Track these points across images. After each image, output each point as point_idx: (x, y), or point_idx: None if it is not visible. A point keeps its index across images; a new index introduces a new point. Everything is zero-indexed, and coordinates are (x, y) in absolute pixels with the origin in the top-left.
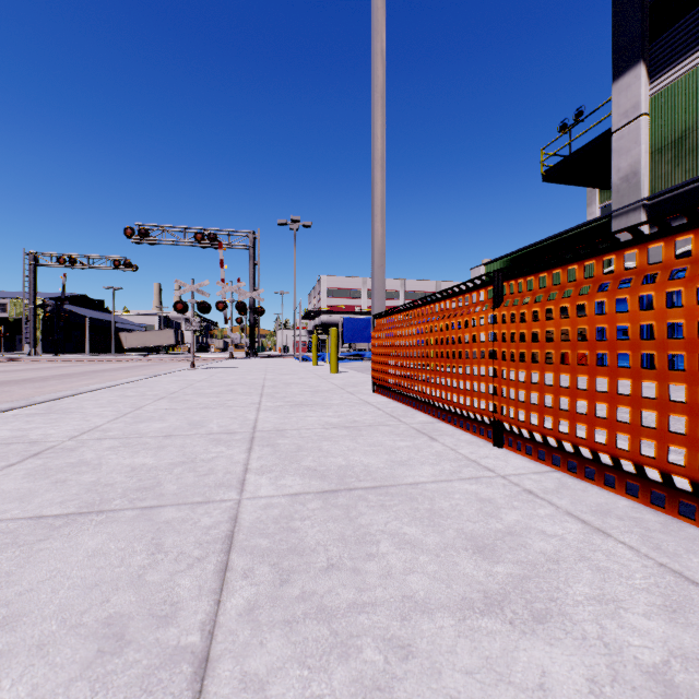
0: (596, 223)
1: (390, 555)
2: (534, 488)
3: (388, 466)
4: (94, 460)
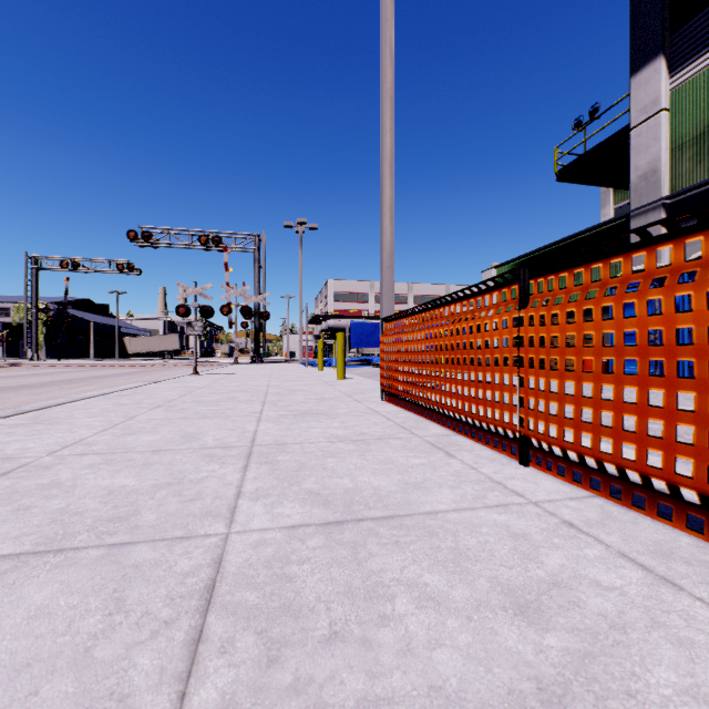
0: (613, 223)
1: (409, 617)
2: (575, 519)
3: (401, 490)
4: (69, 480)
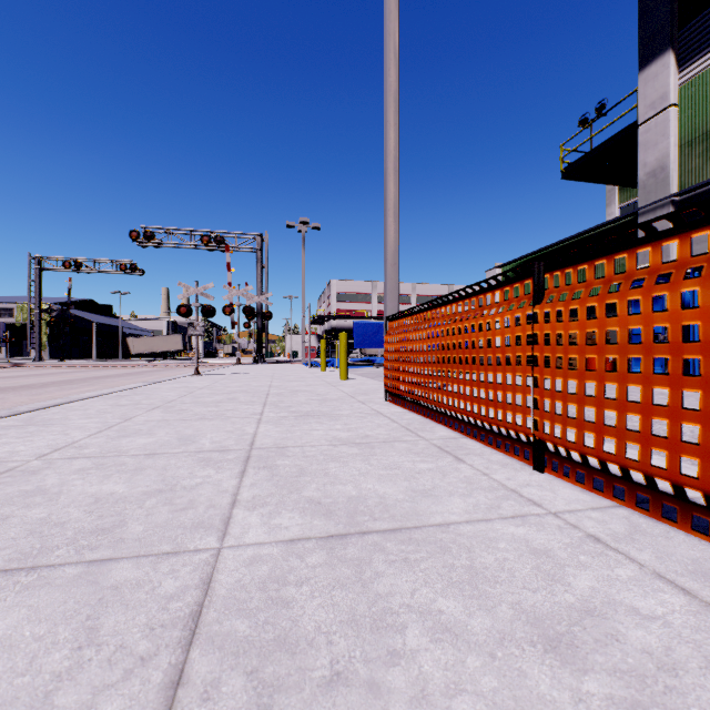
0: (620, 221)
1: (422, 654)
2: (600, 533)
3: (409, 498)
4: (54, 487)
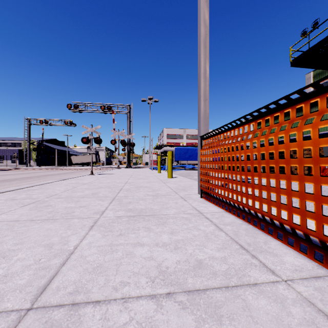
0: None
1: None
2: None
3: None
4: None
